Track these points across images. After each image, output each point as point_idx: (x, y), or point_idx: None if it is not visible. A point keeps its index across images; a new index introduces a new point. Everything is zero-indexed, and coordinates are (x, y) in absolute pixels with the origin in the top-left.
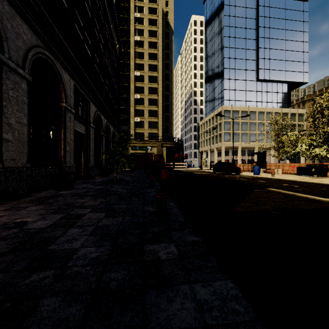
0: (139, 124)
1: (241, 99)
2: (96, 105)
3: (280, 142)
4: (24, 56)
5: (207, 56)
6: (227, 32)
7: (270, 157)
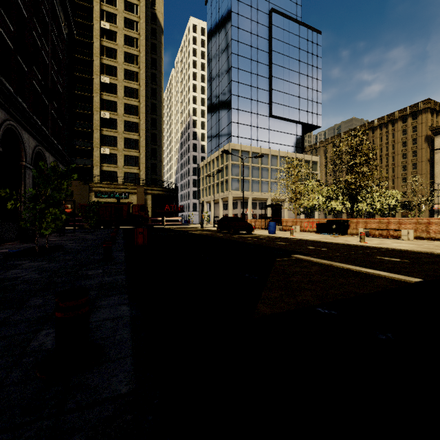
0: (109, 158)
1: (252, 137)
2: (7, 109)
3: (298, 192)
4: None
5: (210, 75)
6: (236, 48)
7: (284, 211)
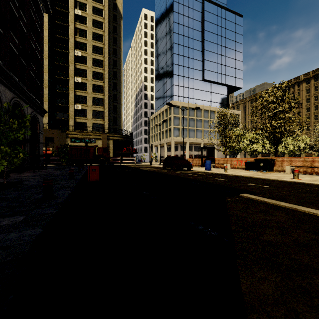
0: (81, 113)
1: (189, 96)
2: None
3: (228, 137)
4: None
5: (157, 50)
6: (177, 28)
7: None
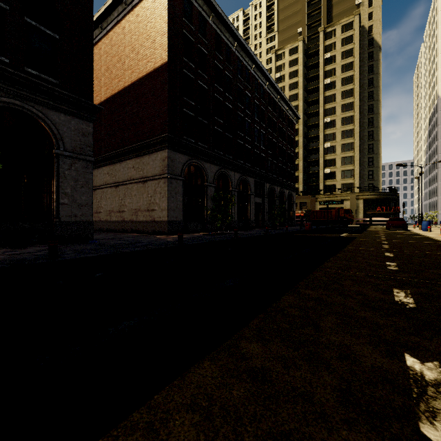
0: (330, 175)
1: None
2: (270, 182)
3: None
4: (236, 184)
5: None
6: None
7: None
